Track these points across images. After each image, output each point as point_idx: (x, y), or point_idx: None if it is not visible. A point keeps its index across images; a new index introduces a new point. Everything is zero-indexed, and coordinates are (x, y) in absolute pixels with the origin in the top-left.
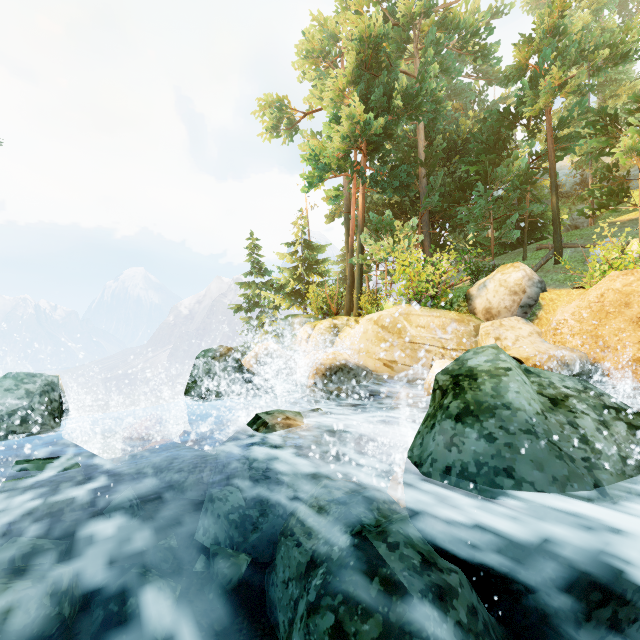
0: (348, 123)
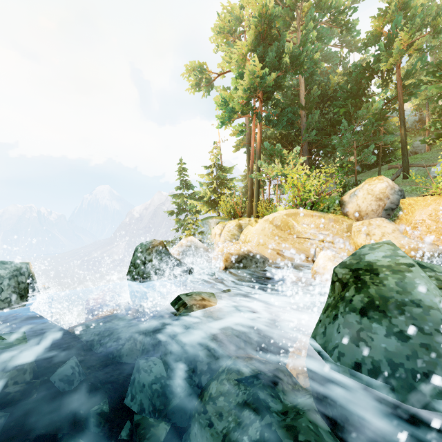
0: (249, 78)
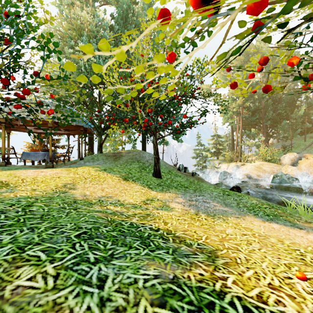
0: (239, 103)
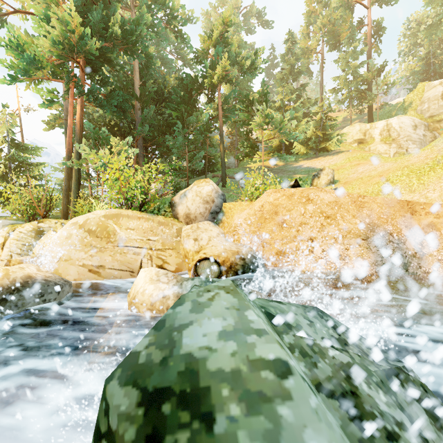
0: (61, 27)
